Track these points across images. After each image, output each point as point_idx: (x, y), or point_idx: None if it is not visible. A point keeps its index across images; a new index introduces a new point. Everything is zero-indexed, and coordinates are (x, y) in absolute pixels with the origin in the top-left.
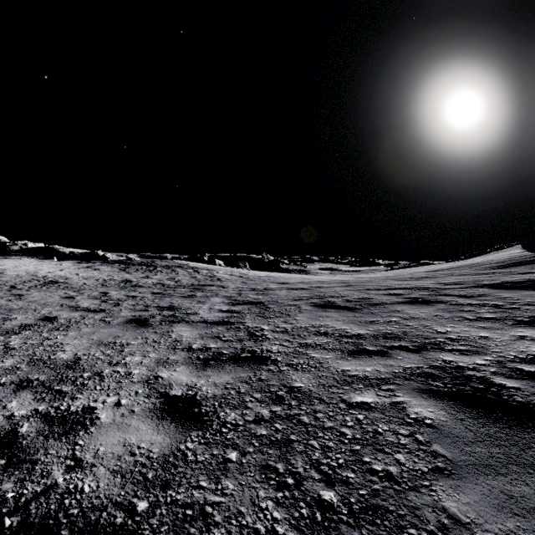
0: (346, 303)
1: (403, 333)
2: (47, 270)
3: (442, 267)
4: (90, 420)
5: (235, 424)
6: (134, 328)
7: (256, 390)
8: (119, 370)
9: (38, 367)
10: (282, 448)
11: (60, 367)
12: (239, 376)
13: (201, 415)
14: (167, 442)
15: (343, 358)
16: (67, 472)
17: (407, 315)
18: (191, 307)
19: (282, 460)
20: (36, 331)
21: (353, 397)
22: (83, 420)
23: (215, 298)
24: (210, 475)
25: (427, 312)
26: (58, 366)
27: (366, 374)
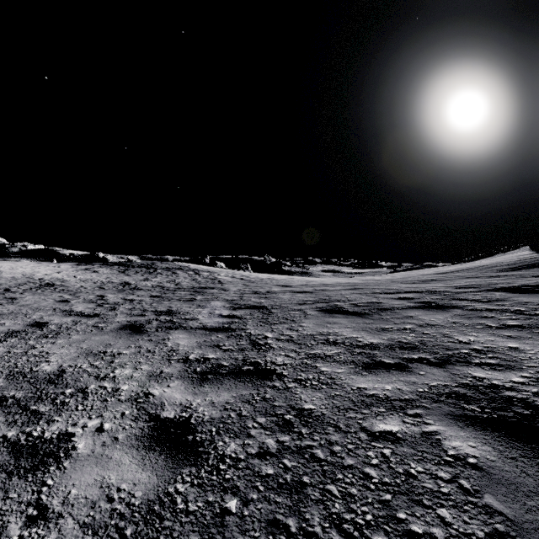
0: (354, 308)
1: (421, 343)
2: (44, 272)
3: (449, 269)
4: (65, 450)
5: (235, 458)
6: (127, 335)
7: (259, 413)
8: (105, 386)
9: (16, 381)
10: (294, 495)
11: (41, 381)
12: (240, 394)
13: (195, 444)
14: (153, 482)
15: (358, 372)
16: (26, 526)
17: (422, 322)
18: (190, 311)
19: (294, 513)
20: (23, 338)
21: (374, 424)
22: (56, 451)
23: (215, 301)
24: (203, 533)
25: (444, 318)
26: (39, 380)
27: (386, 394)
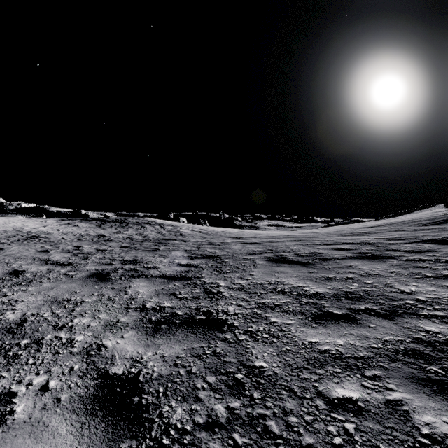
0: (298, 258)
1: (365, 293)
2: (32, 226)
3: (377, 223)
4: (1, 415)
5: (180, 429)
6: (93, 283)
7: (209, 370)
8: (61, 336)
9: None
10: None
11: (1, 331)
12: (191, 347)
13: (139, 409)
14: None
15: (308, 324)
16: None
17: (362, 271)
18: (153, 260)
19: None
20: None
21: (331, 388)
22: None
23: (176, 251)
24: None
25: (382, 268)
26: None
27: (340, 350)
